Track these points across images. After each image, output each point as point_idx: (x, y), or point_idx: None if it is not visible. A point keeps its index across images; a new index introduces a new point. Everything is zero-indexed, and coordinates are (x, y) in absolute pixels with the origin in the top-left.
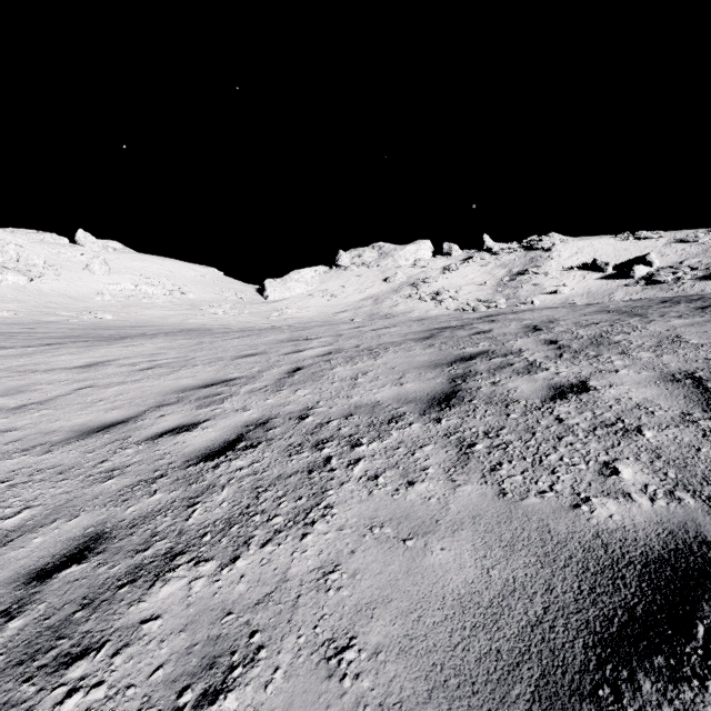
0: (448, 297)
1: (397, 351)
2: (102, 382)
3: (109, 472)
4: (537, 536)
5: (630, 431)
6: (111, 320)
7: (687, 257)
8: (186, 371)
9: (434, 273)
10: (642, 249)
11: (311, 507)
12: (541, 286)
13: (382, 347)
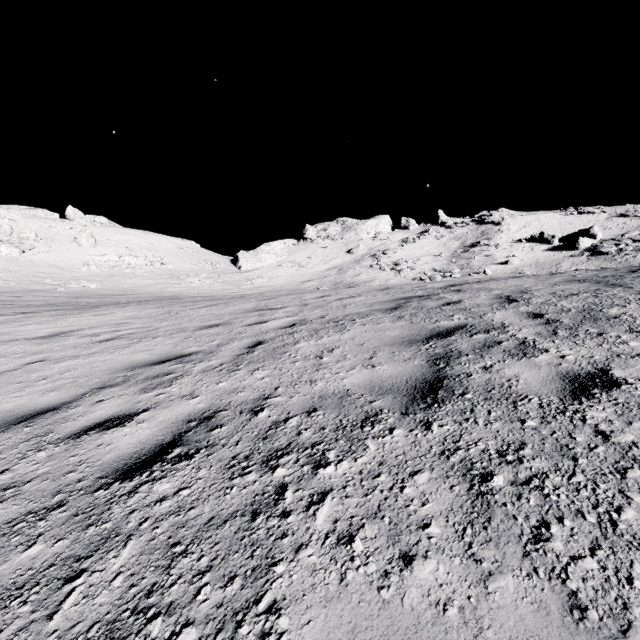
0: (406, 267)
1: (364, 324)
2: (56, 355)
3: (0, 492)
4: None
5: None
6: (95, 288)
7: (628, 230)
8: (144, 344)
9: (393, 245)
10: (586, 223)
11: (246, 606)
12: (492, 256)
13: (348, 318)
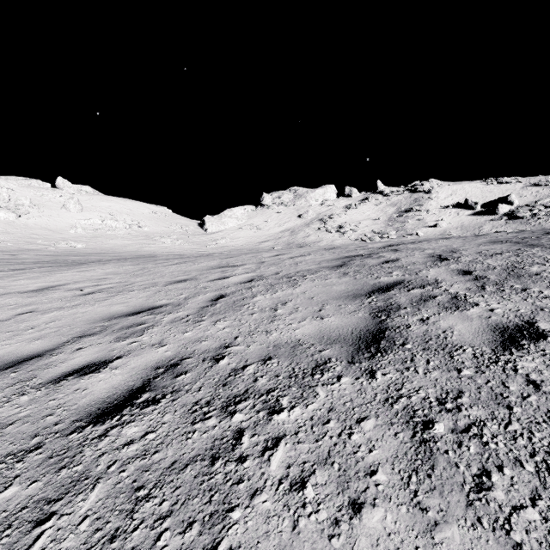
0: (349, 229)
1: (314, 279)
2: (43, 307)
3: None
4: None
5: None
6: (81, 248)
7: (540, 197)
8: (120, 297)
9: (338, 211)
10: (504, 191)
11: None
12: (423, 220)
13: (300, 274)
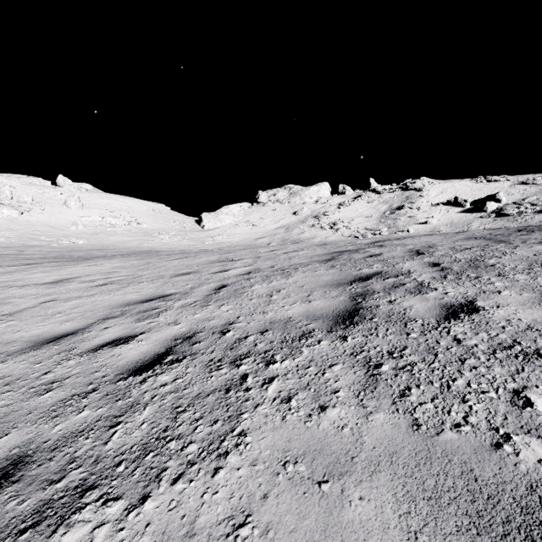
0: (342, 226)
1: (305, 271)
2: (64, 296)
3: (49, 384)
4: (463, 485)
5: (530, 355)
6: (83, 244)
7: (527, 195)
8: (132, 287)
9: (332, 208)
10: (493, 189)
11: (226, 433)
12: (415, 217)
13: (293, 267)
